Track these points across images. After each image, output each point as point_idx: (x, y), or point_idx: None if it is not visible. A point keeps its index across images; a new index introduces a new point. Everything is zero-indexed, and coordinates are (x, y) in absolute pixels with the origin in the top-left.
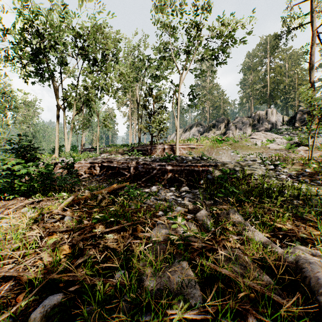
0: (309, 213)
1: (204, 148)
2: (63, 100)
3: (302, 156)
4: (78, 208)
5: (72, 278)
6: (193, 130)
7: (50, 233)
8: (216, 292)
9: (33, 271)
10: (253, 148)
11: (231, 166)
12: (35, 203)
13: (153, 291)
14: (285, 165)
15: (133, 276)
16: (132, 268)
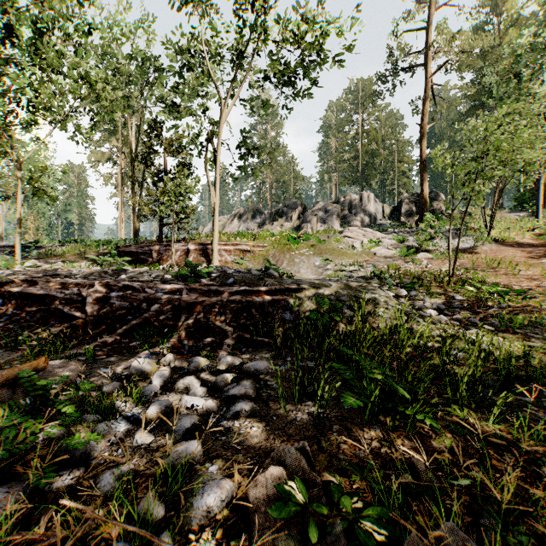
0: None
1: (266, 251)
2: None
3: (430, 268)
4: None
5: None
6: (246, 219)
7: None
8: None
9: None
10: (351, 253)
11: (331, 291)
12: None
13: None
14: (415, 287)
15: None
16: None
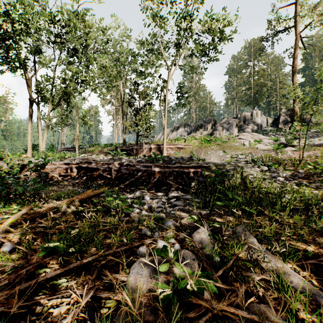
0: None
1: (192, 148)
2: (37, 93)
3: (291, 156)
4: (30, 226)
5: None
6: (181, 130)
7: None
8: None
9: None
10: (242, 148)
11: (224, 167)
12: None
13: None
14: (277, 166)
15: None
16: None
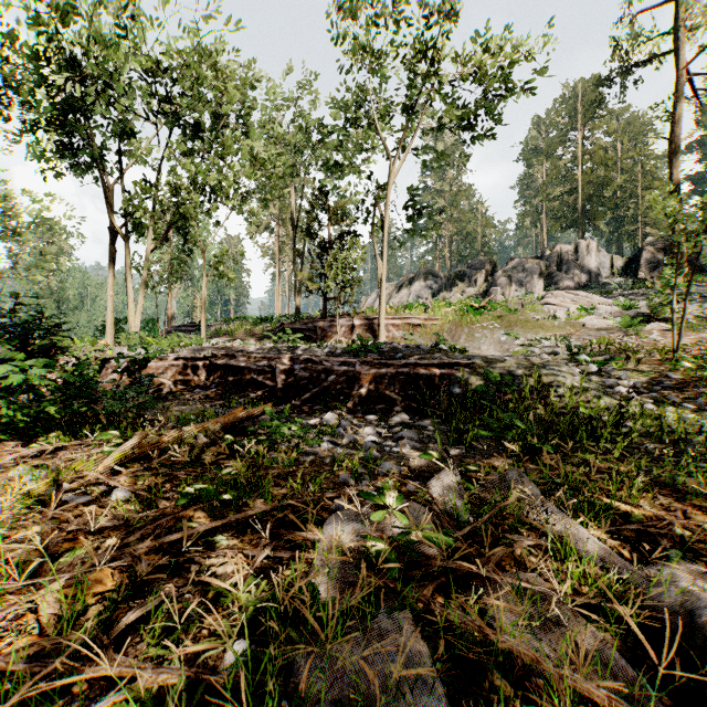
0: (687, 475)
1: (440, 325)
2: (125, 216)
3: (656, 343)
4: (147, 466)
5: (105, 671)
6: (418, 286)
7: (70, 533)
8: (487, 700)
9: (8, 647)
10: (550, 325)
11: (504, 365)
12: (48, 455)
13: (323, 702)
14: (621, 364)
15: (269, 663)
16: (268, 634)
